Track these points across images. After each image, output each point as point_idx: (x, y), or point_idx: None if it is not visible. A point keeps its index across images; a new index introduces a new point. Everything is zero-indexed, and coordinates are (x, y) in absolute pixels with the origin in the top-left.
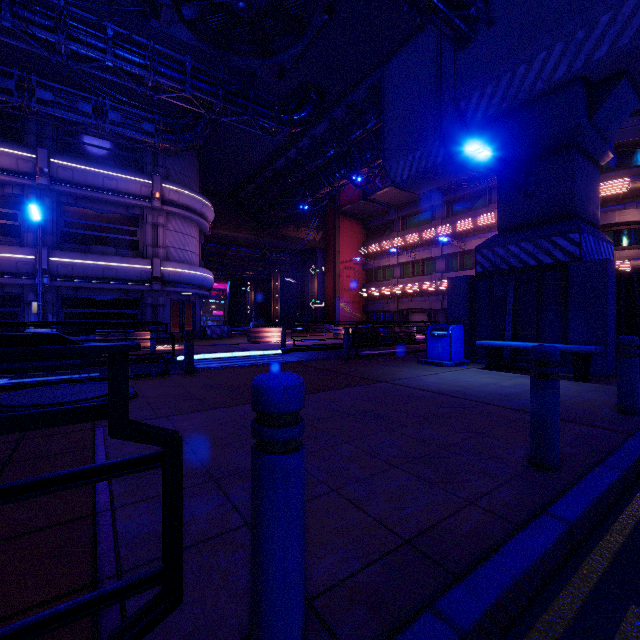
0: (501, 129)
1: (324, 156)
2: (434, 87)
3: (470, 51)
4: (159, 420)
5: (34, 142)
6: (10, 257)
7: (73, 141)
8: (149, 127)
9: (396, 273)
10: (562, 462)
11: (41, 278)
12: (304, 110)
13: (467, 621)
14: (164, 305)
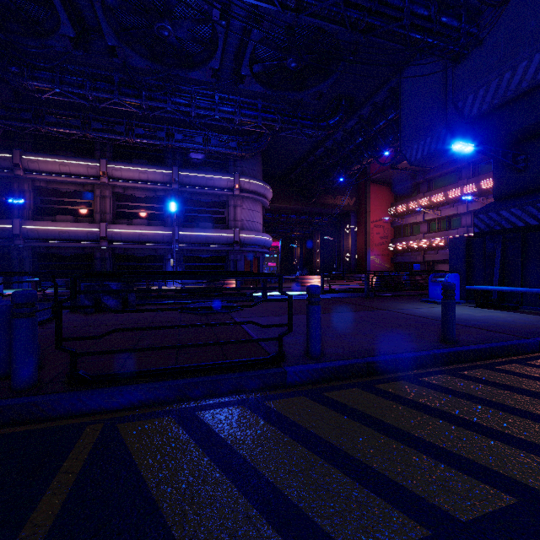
0: (494, 119)
1: (354, 143)
2: (441, 87)
3: (465, 64)
4: (259, 317)
5: (170, 163)
6: (160, 233)
7: (189, 158)
8: (233, 144)
9: (422, 229)
10: (460, 342)
11: (175, 245)
12: (337, 116)
13: (370, 360)
14: (241, 260)
